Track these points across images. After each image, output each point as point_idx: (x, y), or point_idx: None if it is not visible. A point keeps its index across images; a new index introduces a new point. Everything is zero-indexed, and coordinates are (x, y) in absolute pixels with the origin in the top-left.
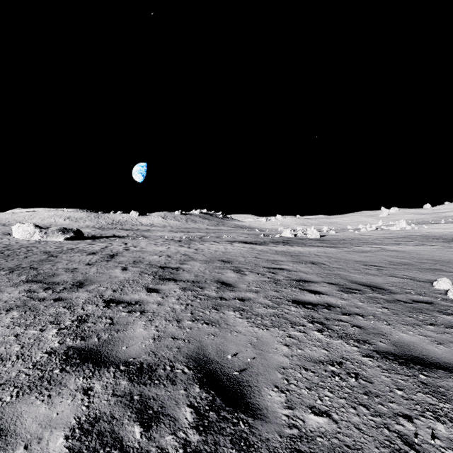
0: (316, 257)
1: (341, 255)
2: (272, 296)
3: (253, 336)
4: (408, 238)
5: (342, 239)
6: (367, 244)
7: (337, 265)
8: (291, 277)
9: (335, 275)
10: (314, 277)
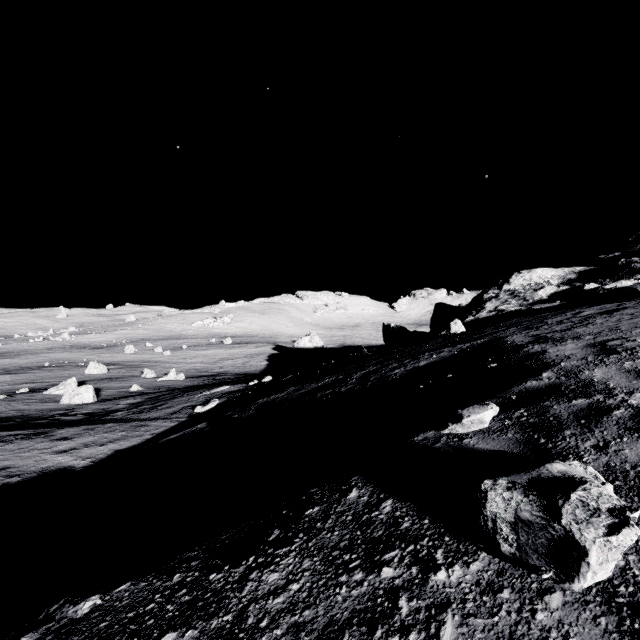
0: (3, 363)
1: (16, 361)
2: (1, 370)
3: (5, 372)
4: (62, 347)
5: (12, 352)
6: (32, 354)
7: (16, 364)
8: (1, 368)
9: (16, 366)
10: (9, 367)
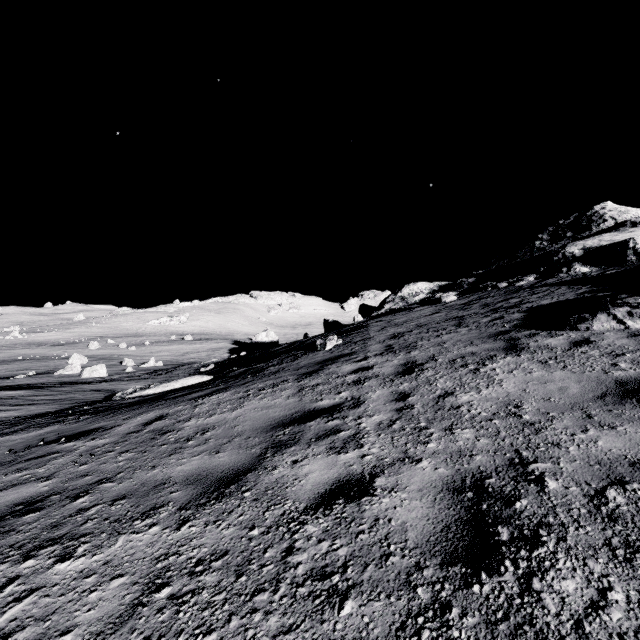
0: None
1: None
2: None
3: None
4: (19, 345)
5: None
6: None
7: None
8: None
9: None
10: None
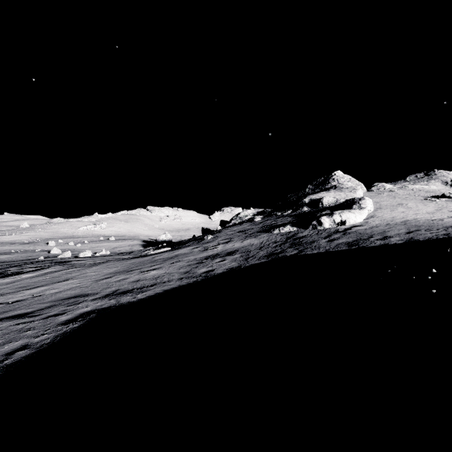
0: None
1: None
2: None
3: None
4: None
5: None
6: None
7: None
8: None
9: None
10: None
